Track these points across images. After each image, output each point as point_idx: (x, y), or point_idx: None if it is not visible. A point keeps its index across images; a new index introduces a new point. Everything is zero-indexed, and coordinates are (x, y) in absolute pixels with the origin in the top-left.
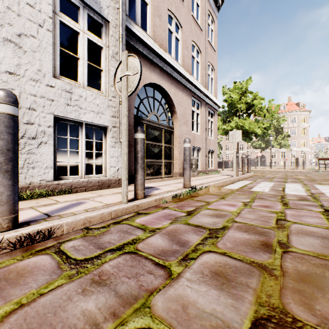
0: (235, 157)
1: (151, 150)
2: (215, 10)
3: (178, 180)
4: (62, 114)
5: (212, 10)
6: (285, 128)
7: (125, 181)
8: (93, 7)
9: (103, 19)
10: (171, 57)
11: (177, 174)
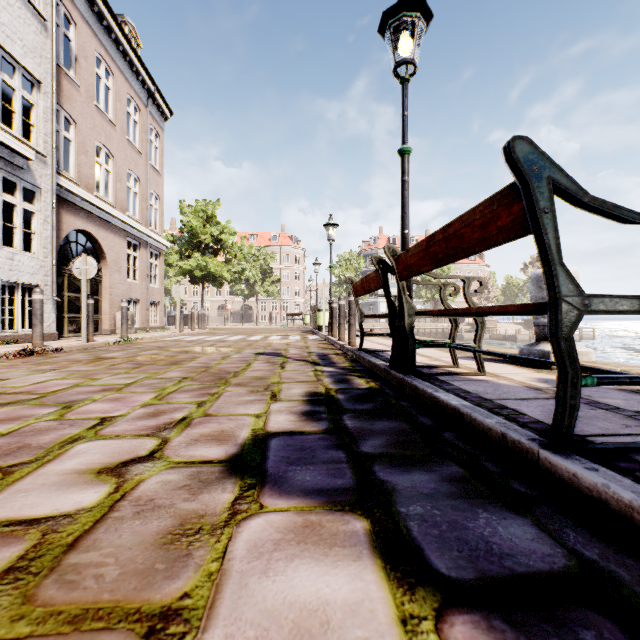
0: (179, 312)
1: (74, 304)
2: (162, 122)
3: (112, 336)
4: (7, 278)
5: (157, 122)
6: (277, 268)
7: (86, 330)
8: (29, 181)
9: (36, 187)
10: (101, 197)
11: (108, 331)
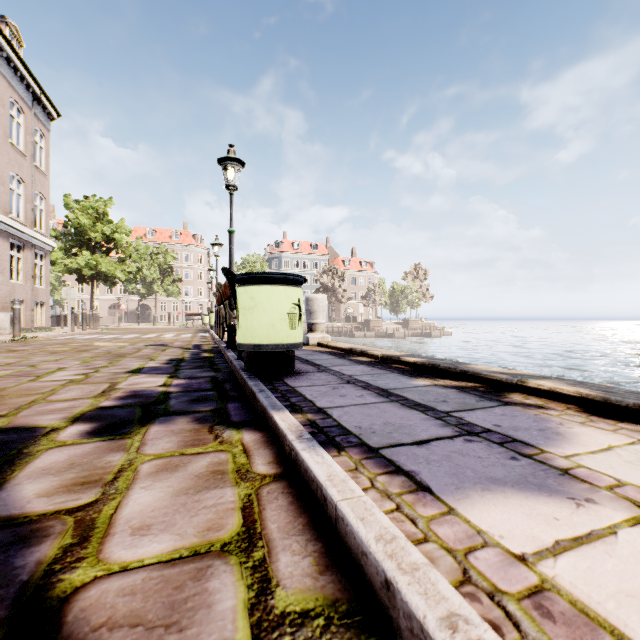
0: (70, 313)
1: None
2: (48, 123)
3: None
4: None
5: (43, 124)
6: (178, 267)
7: None
8: None
9: None
10: None
11: None
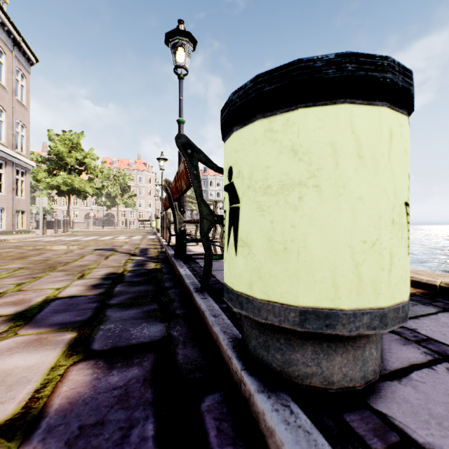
0: (42, 218)
1: None
2: (28, 66)
3: None
4: None
5: (23, 66)
6: (134, 186)
7: None
8: None
9: None
10: None
11: None
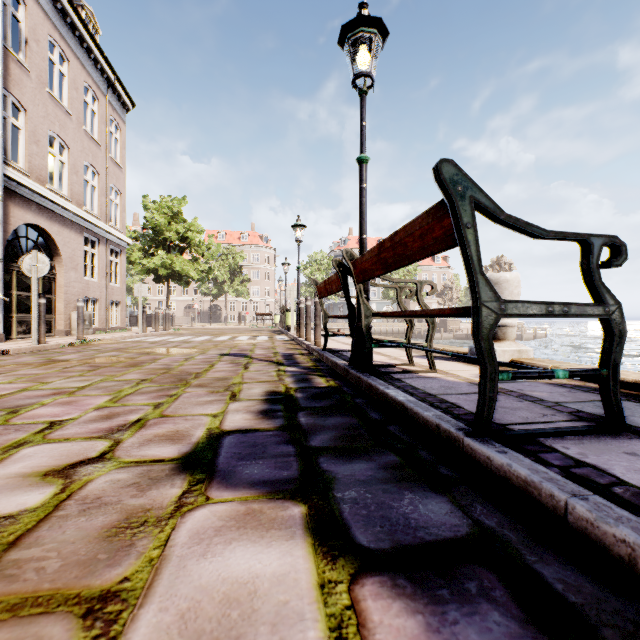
0: (141, 312)
1: (24, 303)
2: (123, 114)
3: (67, 337)
4: None
5: (118, 114)
6: (247, 268)
7: (37, 331)
8: None
9: None
10: (54, 190)
11: (63, 332)
